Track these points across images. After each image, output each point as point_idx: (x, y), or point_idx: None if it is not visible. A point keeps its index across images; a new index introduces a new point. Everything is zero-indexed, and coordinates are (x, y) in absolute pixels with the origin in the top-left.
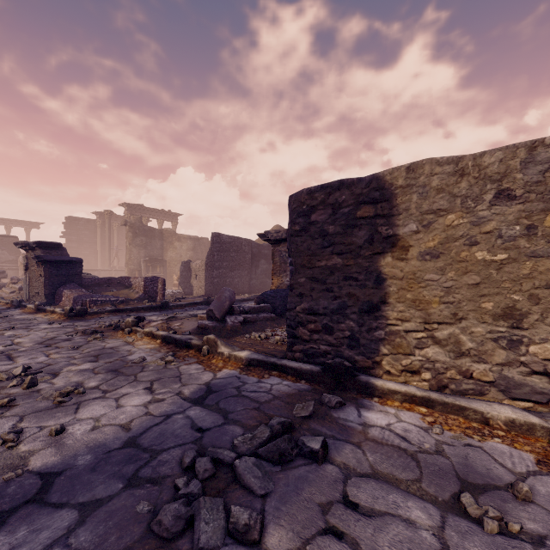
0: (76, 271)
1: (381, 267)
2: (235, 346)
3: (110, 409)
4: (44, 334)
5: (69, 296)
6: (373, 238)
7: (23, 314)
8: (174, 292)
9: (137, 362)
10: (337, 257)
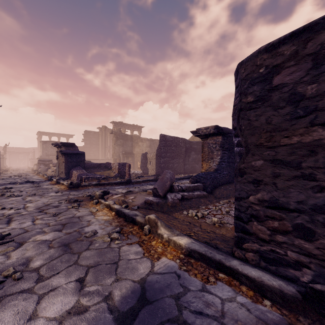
0: (81, 159)
1: None
2: (174, 229)
3: (19, 322)
4: (46, 200)
5: (75, 174)
6: None
7: (49, 184)
8: (137, 172)
9: (88, 236)
10: (322, 129)
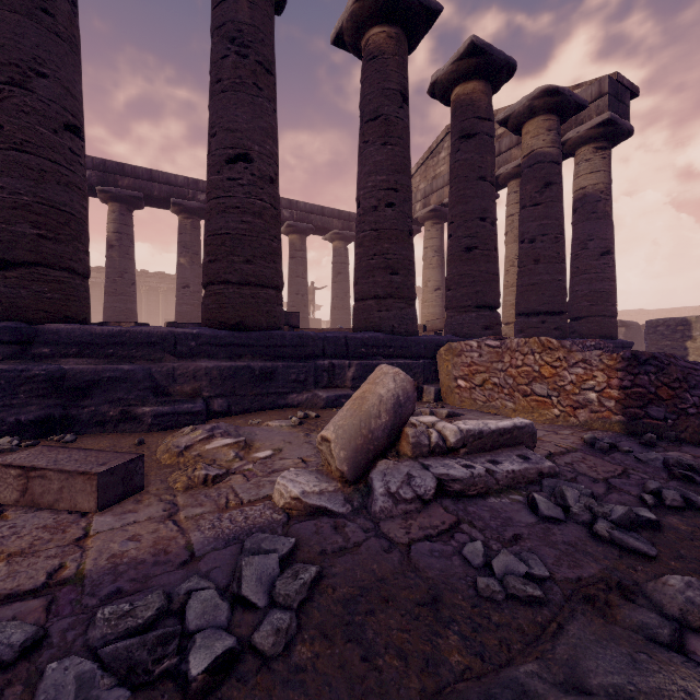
0: None
1: (686, 345)
2: None
3: None
4: None
5: None
6: (683, 336)
7: None
8: None
9: None
10: (668, 342)
